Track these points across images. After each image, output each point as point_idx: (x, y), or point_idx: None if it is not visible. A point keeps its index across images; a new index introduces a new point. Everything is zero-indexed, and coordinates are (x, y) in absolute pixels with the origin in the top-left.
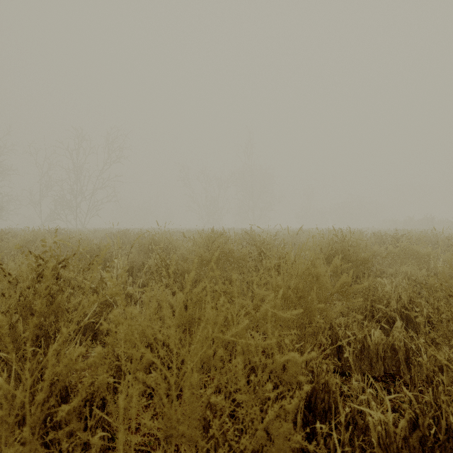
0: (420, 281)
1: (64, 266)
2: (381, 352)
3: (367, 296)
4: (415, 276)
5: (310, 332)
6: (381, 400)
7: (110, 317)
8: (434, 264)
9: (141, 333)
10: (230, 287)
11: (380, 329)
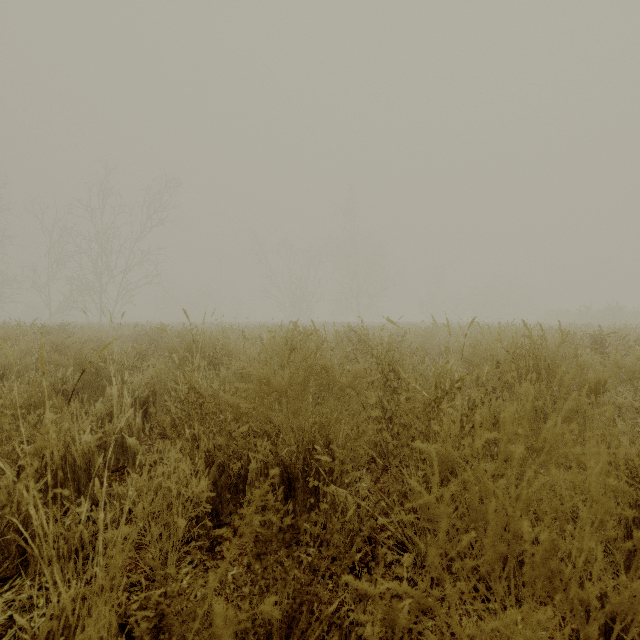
0: None
1: None
2: None
3: (639, 477)
4: None
5: None
6: None
7: None
8: None
9: None
10: None
11: None
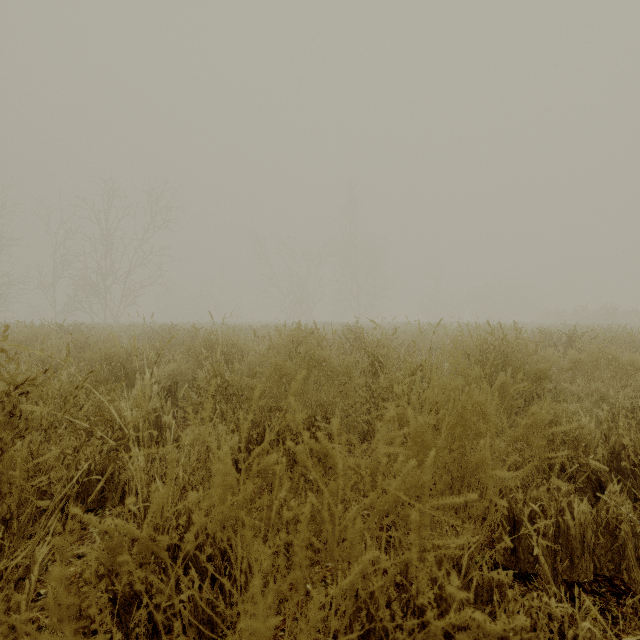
0: (623, 406)
1: (25, 392)
2: (590, 539)
3: (553, 435)
4: (616, 398)
5: (475, 516)
6: (601, 636)
7: (75, 512)
8: (639, 378)
9: (143, 542)
10: (327, 443)
11: (575, 491)
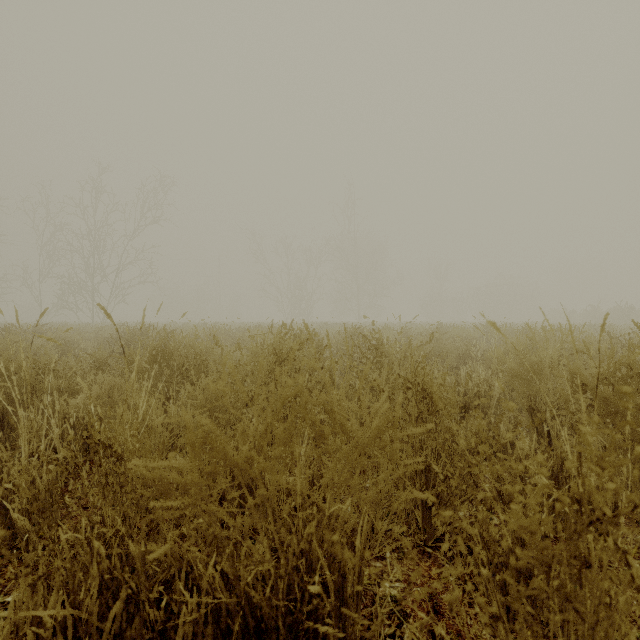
0: None
1: None
2: None
3: None
4: None
5: None
6: None
7: None
8: None
9: None
10: None
11: None
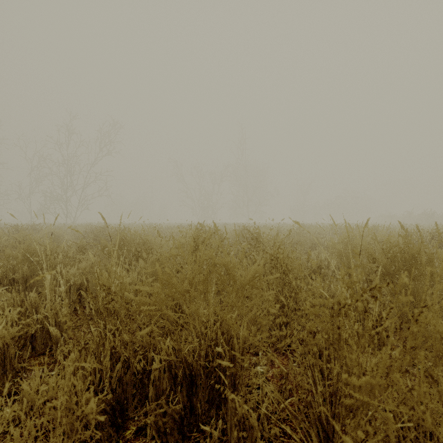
0: None
1: None
2: None
3: None
4: None
5: None
6: None
7: None
8: None
9: None
10: None
11: None
